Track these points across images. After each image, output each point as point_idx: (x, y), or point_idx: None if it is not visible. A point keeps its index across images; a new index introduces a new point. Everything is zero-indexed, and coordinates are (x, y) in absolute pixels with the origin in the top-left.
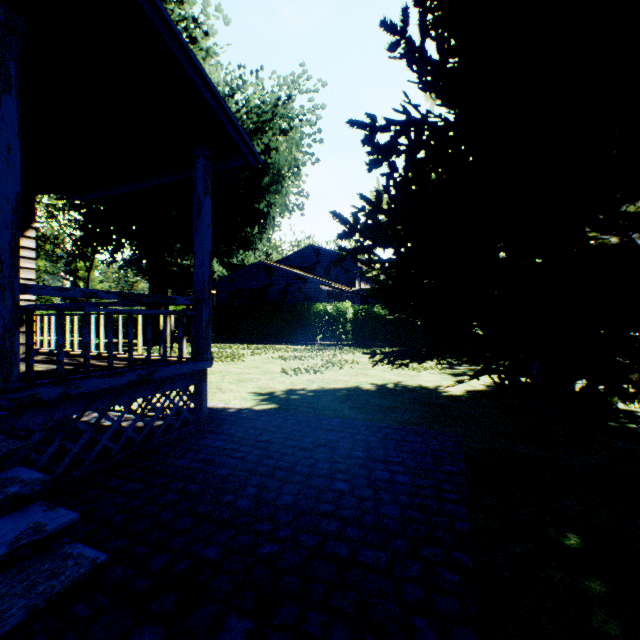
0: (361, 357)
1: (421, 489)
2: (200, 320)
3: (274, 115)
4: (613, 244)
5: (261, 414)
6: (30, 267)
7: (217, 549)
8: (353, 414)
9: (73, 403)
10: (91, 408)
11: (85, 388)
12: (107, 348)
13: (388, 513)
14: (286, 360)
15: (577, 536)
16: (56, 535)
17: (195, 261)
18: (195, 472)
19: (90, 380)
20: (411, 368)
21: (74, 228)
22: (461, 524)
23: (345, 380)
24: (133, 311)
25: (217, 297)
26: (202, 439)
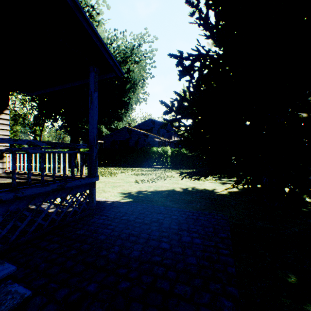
0: (175, 174)
1: (208, 247)
2: (92, 156)
3: (132, 54)
4: (304, 117)
5: (124, 204)
6: (6, 129)
7: (95, 285)
8: (171, 204)
9: (21, 201)
10: (31, 203)
11: (27, 193)
12: (49, 169)
13: (190, 262)
14: (137, 175)
15: (295, 276)
16: (7, 276)
17: (89, 125)
18: (87, 237)
19: (30, 189)
20: (200, 180)
21: (33, 110)
22: (230, 269)
23: (167, 186)
24: (55, 151)
25: (104, 144)
26: (92, 218)
